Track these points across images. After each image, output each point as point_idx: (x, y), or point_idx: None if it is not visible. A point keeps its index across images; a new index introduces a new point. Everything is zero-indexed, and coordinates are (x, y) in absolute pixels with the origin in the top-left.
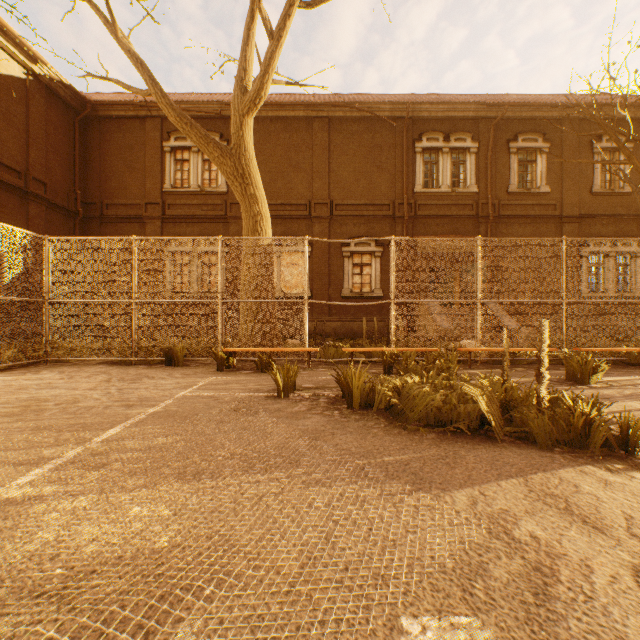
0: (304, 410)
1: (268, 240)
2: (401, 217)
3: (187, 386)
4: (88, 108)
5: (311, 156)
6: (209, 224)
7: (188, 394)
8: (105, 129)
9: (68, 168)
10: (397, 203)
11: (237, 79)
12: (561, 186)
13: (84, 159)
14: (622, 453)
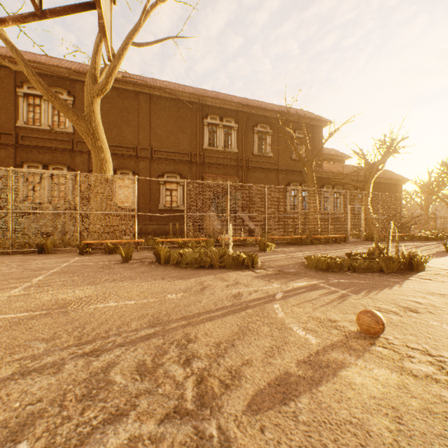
0: (137, 266)
1: (112, 176)
2: (195, 162)
3: (65, 262)
4: None
5: (138, 117)
6: (58, 154)
7: (69, 264)
8: None
9: None
10: (193, 154)
11: (89, 73)
12: (278, 154)
13: None
14: (251, 268)
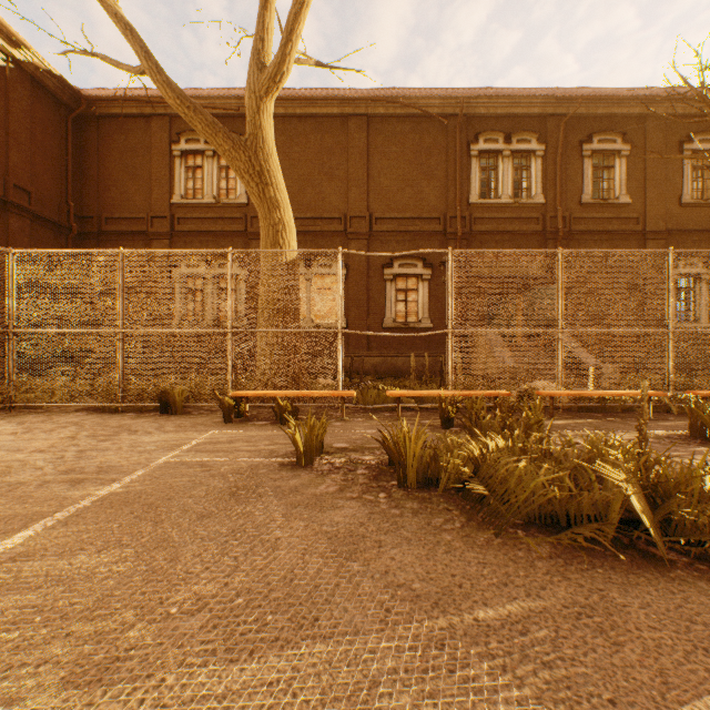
0: (333, 491)
1: (291, 253)
2: (453, 233)
3: (175, 446)
4: (83, 104)
5: (347, 161)
6: (226, 242)
7: (171, 460)
8: (104, 130)
9: (59, 175)
10: (449, 216)
11: (253, 52)
12: (644, 196)
13: (79, 165)
14: None
